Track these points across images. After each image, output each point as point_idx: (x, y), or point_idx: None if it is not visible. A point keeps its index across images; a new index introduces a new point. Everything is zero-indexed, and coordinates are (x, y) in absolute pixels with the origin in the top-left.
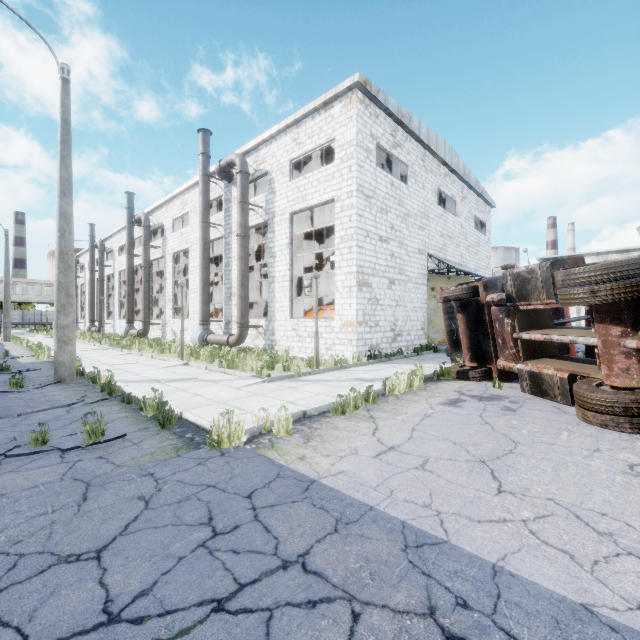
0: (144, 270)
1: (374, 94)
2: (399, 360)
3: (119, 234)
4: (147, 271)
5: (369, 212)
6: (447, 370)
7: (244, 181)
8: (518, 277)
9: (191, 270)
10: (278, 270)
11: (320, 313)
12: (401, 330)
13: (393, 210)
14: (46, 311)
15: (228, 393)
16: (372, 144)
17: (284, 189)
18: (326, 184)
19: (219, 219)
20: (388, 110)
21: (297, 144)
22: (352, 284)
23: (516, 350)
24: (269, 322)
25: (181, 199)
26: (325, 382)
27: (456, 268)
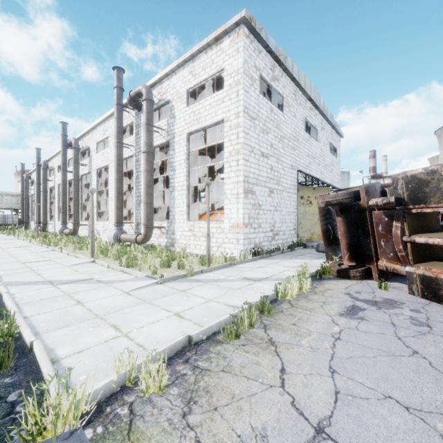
0: (74, 182)
1: (258, 31)
2: (278, 256)
3: (58, 156)
4: (76, 183)
5: (253, 131)
6: (327, 268)
7: (149, 107)
8: (413, 179)
9: (110, 182)
10: (177, 181)
11: (212, 216)
12: (278, 230)
13: (272, 132)
14: (2, 215)
15: (114, 300)
16: (256, 74)
17: (182, 114)
18: (217, 107)
19: (131, 141)
20: (269, 47)
21: (193, 76)
22: (239, 191)
23: (405, 253)
24: (170, 224)
25: (102, 126)
26: (216, 282)
27: (321, 180)
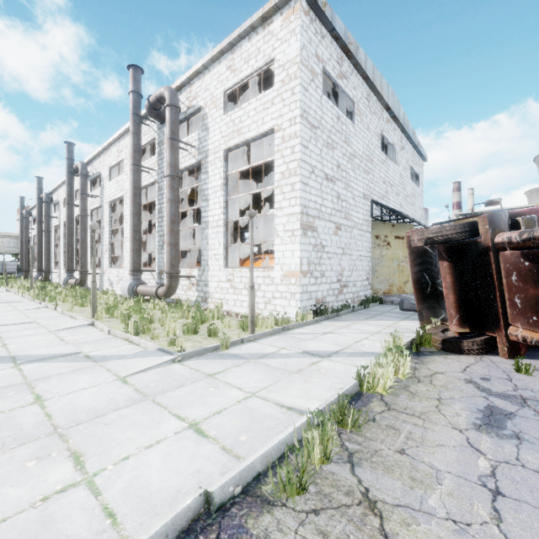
0: (81, 219)
1: (320, 6)
2: (348, 315)
3: (64, 186)
4: (84, 220)
5: (314, 144)
6: (427, 337)
7: (174, 115)
8: None
9: (126, 218)
10: (211, 214)
11: (258, 262)
12: (347, 281)
13: (339, 147)
14: None
15: (97, 394)
16: (317, 66)
17: (218, 124)
18: (264, 112)
19: (152, 163)
20: (335, 31)
21: (232, 71)
22: (295, 227)
23: None
24: (202, 272)
25: (117, 146)
26: (262, 360)
27: (403, 214)
